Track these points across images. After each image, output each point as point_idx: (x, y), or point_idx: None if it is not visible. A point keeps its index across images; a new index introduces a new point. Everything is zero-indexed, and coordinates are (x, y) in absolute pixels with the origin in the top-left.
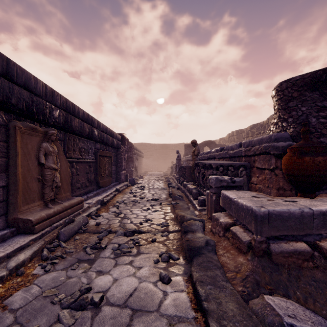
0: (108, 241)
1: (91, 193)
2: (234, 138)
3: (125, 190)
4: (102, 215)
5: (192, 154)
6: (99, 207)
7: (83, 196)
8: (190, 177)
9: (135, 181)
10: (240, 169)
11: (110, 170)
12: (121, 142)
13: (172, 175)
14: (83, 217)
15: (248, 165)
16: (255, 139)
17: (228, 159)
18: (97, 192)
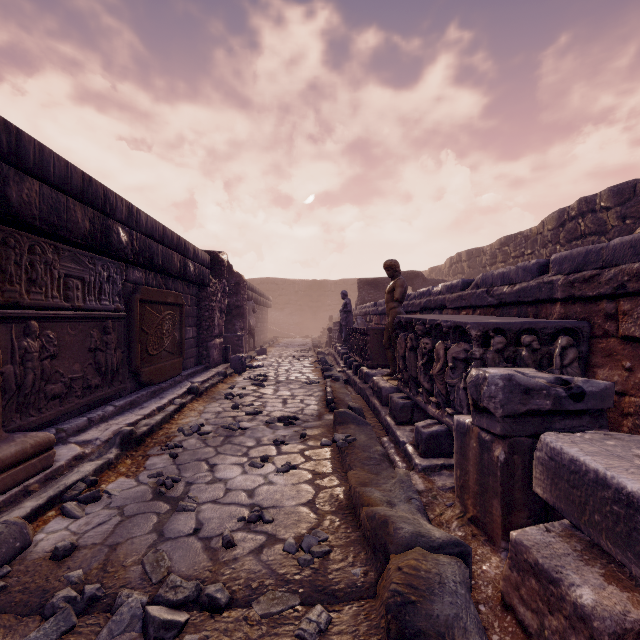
0: None
1: (110, 404)
2: (462, 267)
3: (217, 389)
4: (111, 492)
5: (386, 297)
6: (110, 459)
7: (75, 420)
8: (379, 355)
9: (244, 363)
10: (559, 343)
11: (179, 338)
12: (212, 272)
13: (332, 347)
14: (5, 527)
15: (583, 330)
16: (616, 241)
17: (490, 311)
18: (129, 401)
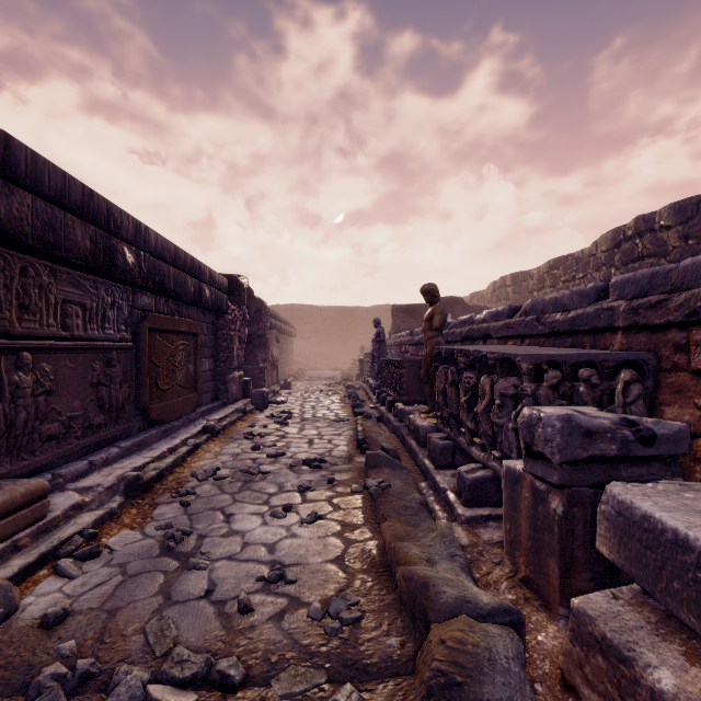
0: None
1: (115, 446)
2: (507, 293)
3: (236, 427)
4: (113, 546)
5: (424, 326)
6: (113, 509)
7: (74, 463)
8: (415, 390)
9: (266, 399)
10: (622, 378)
11: (193, 371)
12: (230, 297)
13: (364, 380)
14: None
15: (649, 363)
16: (687, 262)
17: (541, 341)
18: (137, 442)
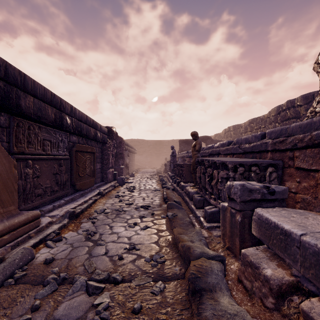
0: (50, 310)
1: (62, 199)
2: (230, 134)
3: (111, 193)
4: (66, 237)
5: (192, 149)
6: (65, 223)
7: (47, 206)
8: (189, 177)
9: (124, 181)
10: (268, 170)
11: (93, 168)
12: (108, 136)
13: (166, 173)
14: (24, 250)
15: (279, 164)
16: (293, 125)
17: (240, 155)
18: (71, 198)
